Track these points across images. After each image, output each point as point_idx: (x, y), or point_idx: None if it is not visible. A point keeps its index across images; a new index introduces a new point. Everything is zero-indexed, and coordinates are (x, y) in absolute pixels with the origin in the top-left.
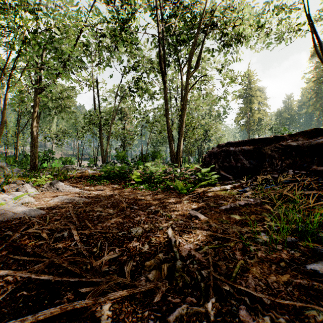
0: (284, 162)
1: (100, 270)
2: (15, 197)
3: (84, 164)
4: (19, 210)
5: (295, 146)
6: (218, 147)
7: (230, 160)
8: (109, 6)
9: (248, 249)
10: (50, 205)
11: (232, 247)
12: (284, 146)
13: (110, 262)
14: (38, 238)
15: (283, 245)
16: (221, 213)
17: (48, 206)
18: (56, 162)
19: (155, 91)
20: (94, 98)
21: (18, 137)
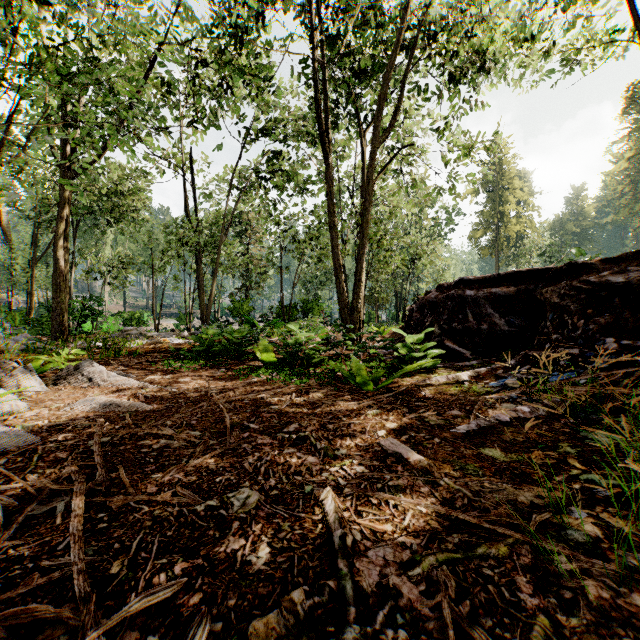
0: (592, 322)
1: None
2: None
3: (168, 325)
4: None
5: (621, 284)
6: (440, 290)
7: (466, 317)
8: None
9: (550, 569)
10: (60, 419)
11: (505, 560)
12: (592, 285)
13: (148, 615)
14: None
15: None
16: (458, 443)
17: (54, 422)
18: (110, 322)
19: (309, 177)
20: (185, 192)
21: (35, 271)
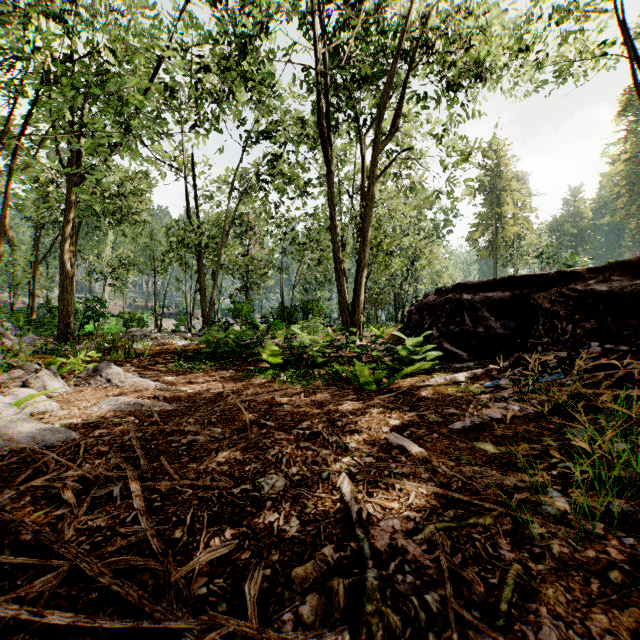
0: (579, 327)
1: (188, 590)
2: (18, 401)
3: (168, 325)
4: (23, 431)
5: (604, 292)
6: (438, 293)
7: (464, 320)
8: (217, 9)
9: (526, 533)
10: (91, 417)
11: (490, 527)
12: (580, 293)
13: (211, 566)
14: (55, 502)
15: (605, 521)
16: (454, 437)
17: (86, 420)
18: (111, 323)
19: (309, 180)
20: (186, 195)
21: (37, 272)
